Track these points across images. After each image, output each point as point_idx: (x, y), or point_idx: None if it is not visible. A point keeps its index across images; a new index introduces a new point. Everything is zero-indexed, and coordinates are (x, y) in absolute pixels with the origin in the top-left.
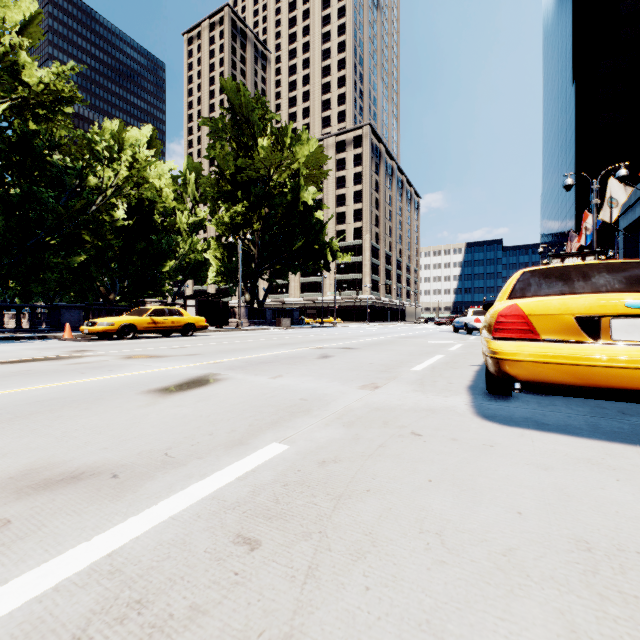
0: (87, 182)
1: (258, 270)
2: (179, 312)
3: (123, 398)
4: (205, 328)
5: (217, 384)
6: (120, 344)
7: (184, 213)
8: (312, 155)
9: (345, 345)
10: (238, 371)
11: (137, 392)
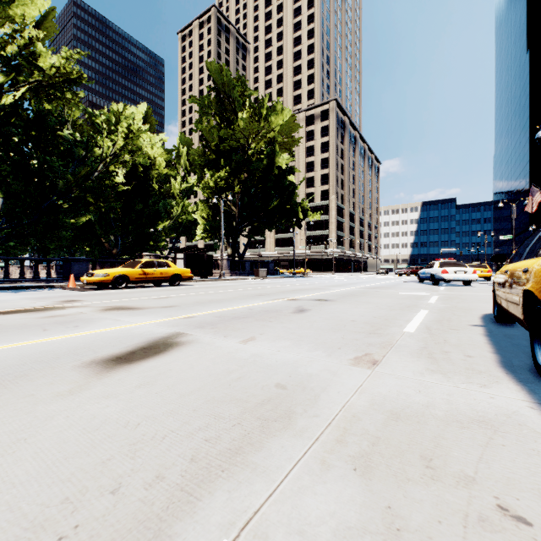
0: (92, 153)
1: (238, 227)
2: (167, 264)
3: (50, 376)
4: (190, 278)
5: (176, 351)
6: (111, 294)
7: (177, 180)
8: (285, 124)
9: (319, 296)
10: (207, 330)
11: (76, 364)
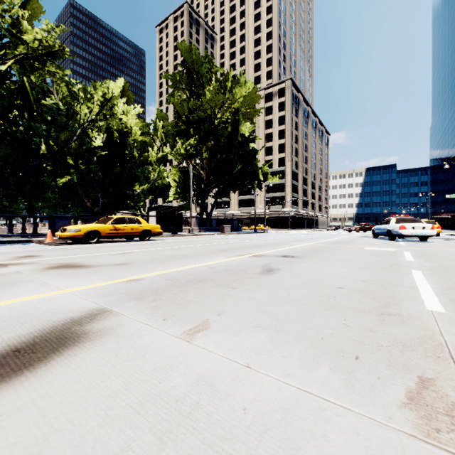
0: (74, 121)
1: (206, 189)
2: (138, 220)
3: None
4: (160, 234)
5: (61, 363)
6: (78, 248)
7: (154, 149)
8: (248, 95)
9: (284, 252)
10: (144, 304)
11: None
